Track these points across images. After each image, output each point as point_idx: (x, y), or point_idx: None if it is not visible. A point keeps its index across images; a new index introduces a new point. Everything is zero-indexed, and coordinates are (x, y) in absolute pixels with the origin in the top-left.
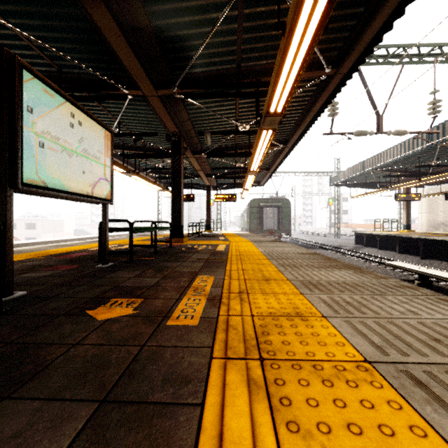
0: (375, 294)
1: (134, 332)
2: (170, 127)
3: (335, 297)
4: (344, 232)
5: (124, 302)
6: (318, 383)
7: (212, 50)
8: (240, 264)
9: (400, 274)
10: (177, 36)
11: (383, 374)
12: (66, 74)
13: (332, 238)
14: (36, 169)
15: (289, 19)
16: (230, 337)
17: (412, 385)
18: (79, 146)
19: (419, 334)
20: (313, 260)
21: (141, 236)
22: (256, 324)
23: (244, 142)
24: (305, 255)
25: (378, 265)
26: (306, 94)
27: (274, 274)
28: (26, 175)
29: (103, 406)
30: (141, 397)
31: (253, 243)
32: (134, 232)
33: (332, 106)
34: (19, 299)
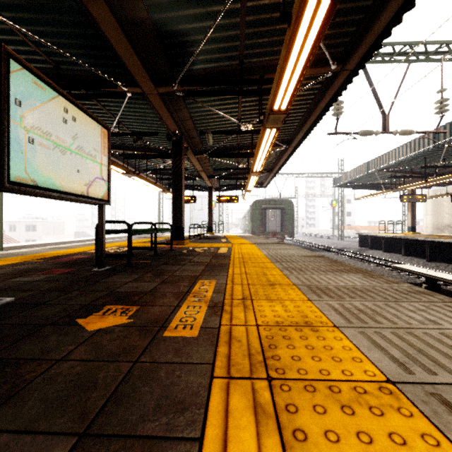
0: (388, 300)
1: (126, 345)
2: (171, 126)
3: (346, 304)
4: (347, 234)
5: (119, 310)
6: (336, 411)
7: (214, 45)
8: (243, 267)
9: (406, 277)
10: (177, 30)
11: (410, 398)
12: (63, 71)
13: (336, 240)
14: (24, 167)
15: (295, 8)
16: (233, 350)
17: (447, 412)
18: (73, 143)
19: (444, 348)
20: (319, 263)
21: (142, 238)
22: (262, 335)
23: (247, 142)
24: (310, 258)
25: (383, 268)
26: (311, 93)
27: (278, 278)
28: (13, 172)
29: (83, 441)
30: (129, 429)
31: (256, 246)
32: (132, 234)
33: (336, 105)
34: (6, 307)
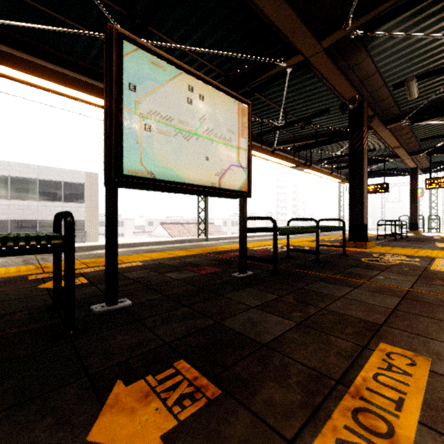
0: None
1: None
2: (345, 93)
3: None
4: None
5: (183, 384)
6: None
7: None
8: None
9: None
10: None
11: None
12: (231, 77)
13: None
14: (140, 158)
15: None
16: None
17: None
18: (200, 126)
19: None
20: None
21: (314, 235)
22: None
23: None
24: None
25: None
26: None
27: None
28: (127, 165)
29: None
30: None
31: None
32: (279, 233)
33: None
34: (116, 313)
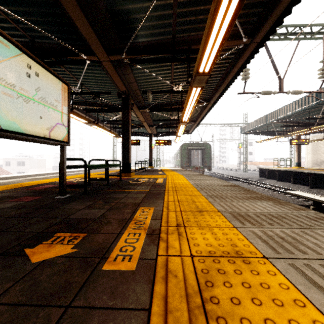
0: (303, 227)
1: (64, 281)
2: (120, 87)
3: (268, 232)
4: (249, 168)
5: (67, 238)
6: None
7: (153, 22)
8: (176, 195)
9: (297, 200)
10: (124, 9)
11: None
12: (37, 43)
13: (242, 172)
14: None
15: None
16: (170, 290)
17: None
18: (36, 94)
19: None
20: (236, 192)
21: (100, 171)
22: (197, 269)
23: (177, 100)
24: (227, 187)
25: (278, 193)
26: (226, 61)
27: (205, 205)
28: None
29: None
30: None
31: (185, 177)
32: (88, 168)
33: (244, 72)
34: None
